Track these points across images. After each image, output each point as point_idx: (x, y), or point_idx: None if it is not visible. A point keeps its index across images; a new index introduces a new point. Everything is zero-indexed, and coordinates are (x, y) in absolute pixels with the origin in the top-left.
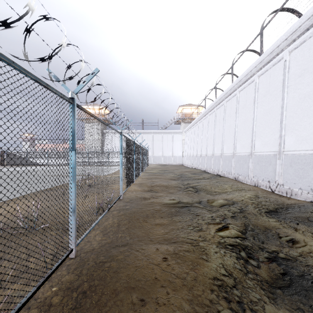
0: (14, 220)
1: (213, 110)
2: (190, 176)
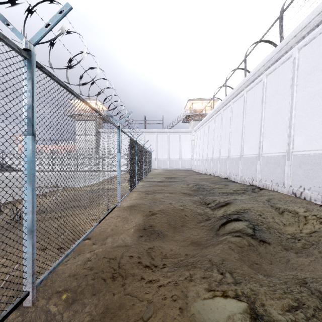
0: None
1: (241, 93)
2: (212, 188)
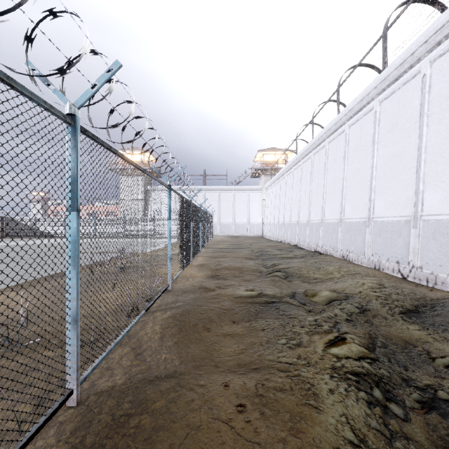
0: None
1: (309, 155)
2: (275, 254)
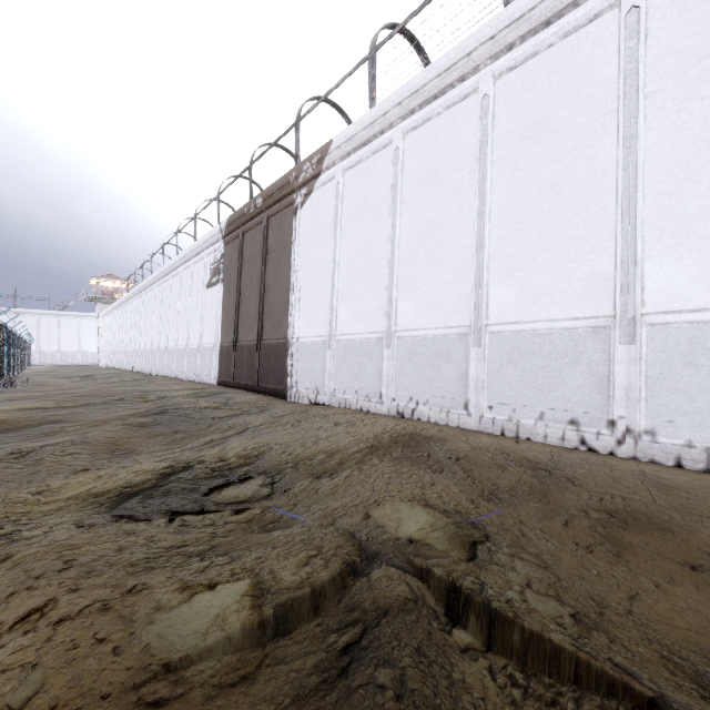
0: None
1: (121, 307)
2: (88, 370)
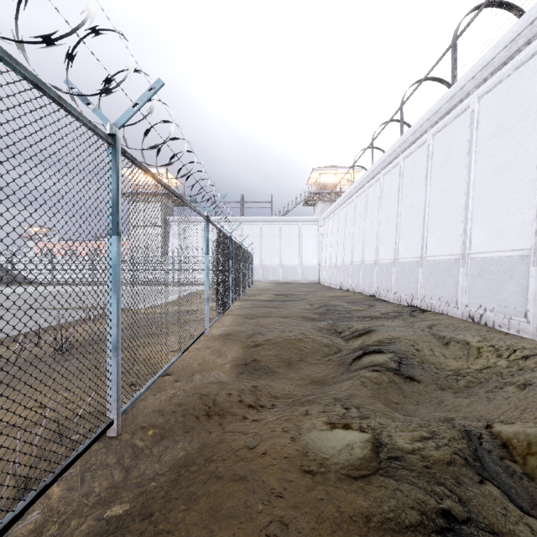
0: None
1: (396, 161)
2: (348, 310)
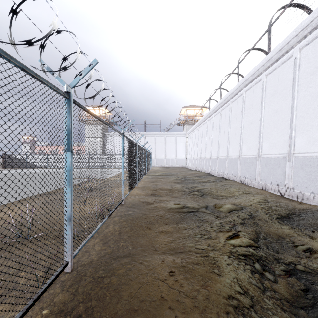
0: (7, 227)
1: (218, 111)
2: (194, 179)
